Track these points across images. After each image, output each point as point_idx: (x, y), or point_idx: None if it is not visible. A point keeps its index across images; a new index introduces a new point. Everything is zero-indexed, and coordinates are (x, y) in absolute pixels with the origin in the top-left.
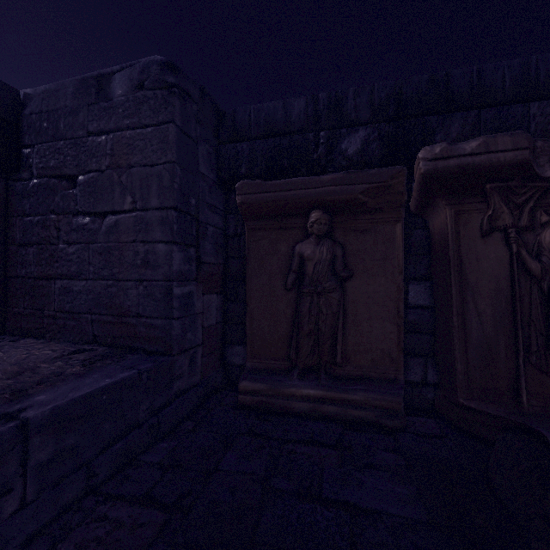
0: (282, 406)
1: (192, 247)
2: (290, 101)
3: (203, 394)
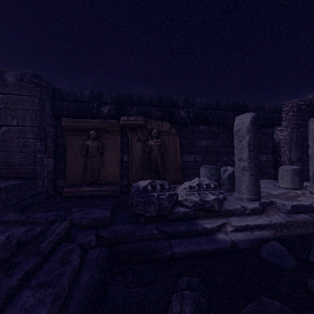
0: (80, 195)
1: (43, 140)
2: (83, 91)
3: (47, 196)
